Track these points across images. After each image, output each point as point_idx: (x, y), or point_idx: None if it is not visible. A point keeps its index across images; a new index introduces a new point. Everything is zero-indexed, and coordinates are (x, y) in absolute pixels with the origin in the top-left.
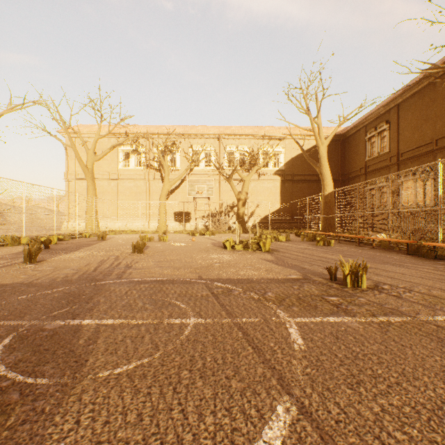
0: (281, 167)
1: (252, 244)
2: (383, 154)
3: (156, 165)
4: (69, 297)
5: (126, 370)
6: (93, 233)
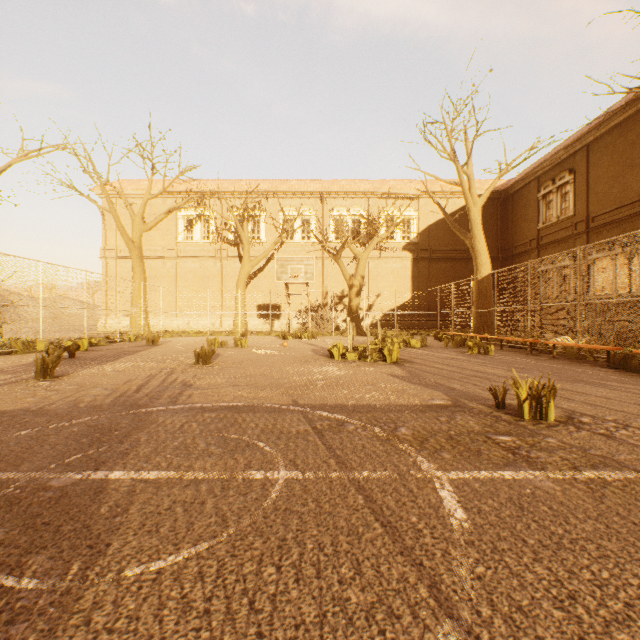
0: (412, 240)
1: (372, 351)
2: (565, 218)
3: (232, 237)
4: (94, 434)
5: (171, 564)
6: (141, 336)
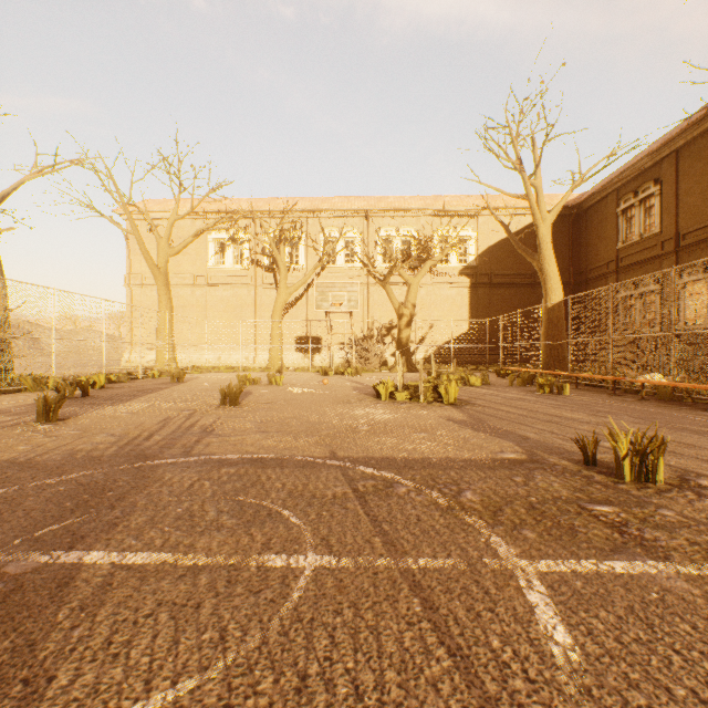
0: (470, 263)
1: (426, 391)
2: (649, 236)
3: (267, 261)
4: (82, 495)
5: None
6: (166, 372)
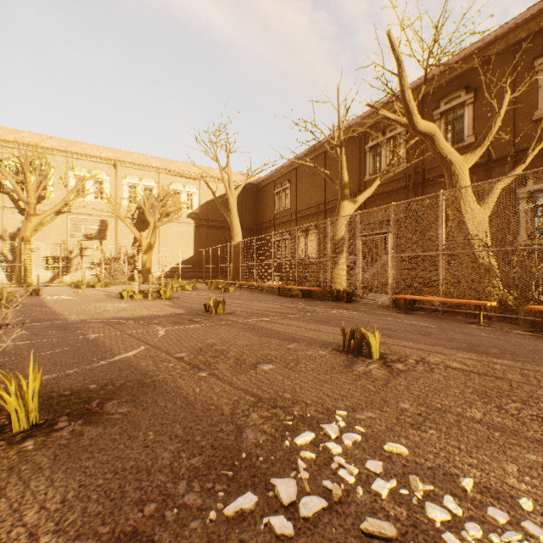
0: (195, 210)
1: (153, 293)
2: (287, 209)
3: (10, 186)
4: None
5: (55, 351)
6: None
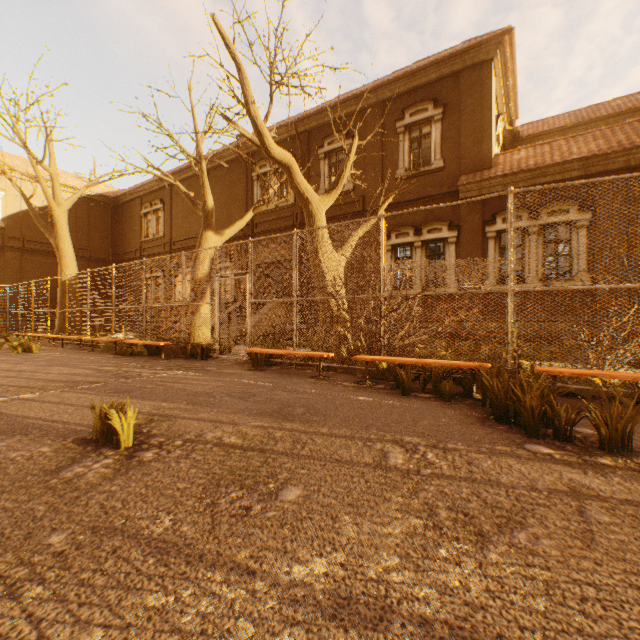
0: None
1: None
2: (159, 237)
3: None
4: None
5: None
6: None
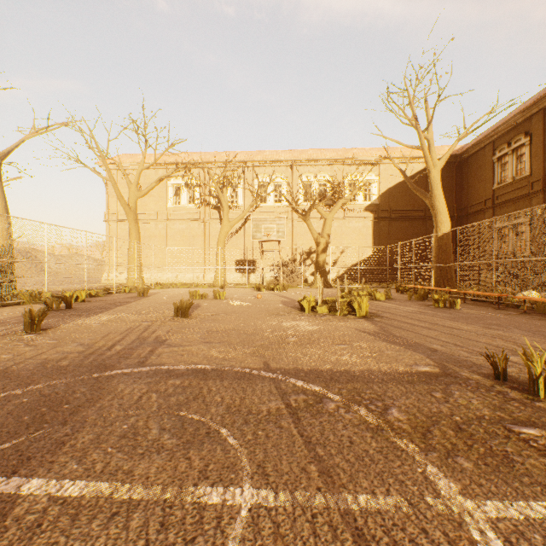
0: (373, 201)
1: (342, 305)
2: (520, 178)
3: (213, 201)
4: (40, 408)
5: None
6: (134, 288)
